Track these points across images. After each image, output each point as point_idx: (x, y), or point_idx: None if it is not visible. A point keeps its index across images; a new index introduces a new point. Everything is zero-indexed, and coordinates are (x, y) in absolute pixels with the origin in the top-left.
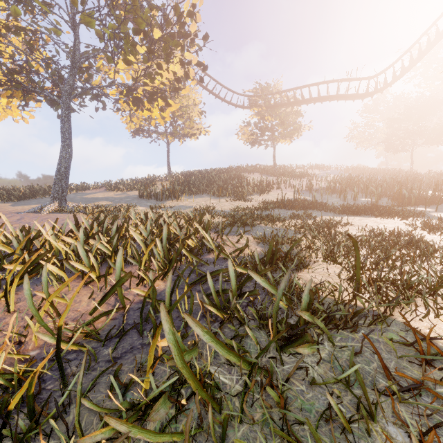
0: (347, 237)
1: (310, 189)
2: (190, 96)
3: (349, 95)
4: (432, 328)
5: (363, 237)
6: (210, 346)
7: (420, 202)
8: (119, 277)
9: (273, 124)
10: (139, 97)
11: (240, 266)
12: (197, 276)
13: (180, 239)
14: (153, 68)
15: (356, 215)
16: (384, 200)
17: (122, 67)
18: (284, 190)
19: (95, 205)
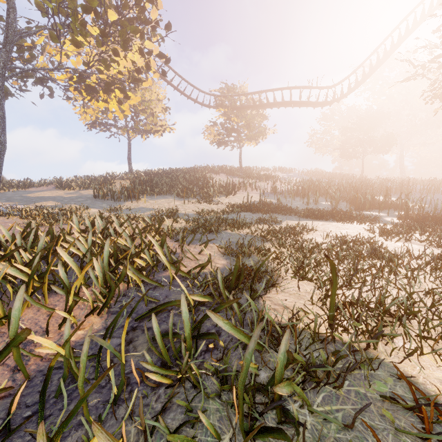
0: (314, 246)
1: (275, 192)
2: (154, 90)
3: (310, 102)
4: (440, 394)
5: (330, 246)
6: (147, 439)
7: (373, 207)
8: (15, 331)
9: (239, 126)
10: (93, 86)
11: (199, 294)
12: (147, 305)
13: (127, 257)
14: (108, 54)
15: (319, 220)
16: (342, 204)
17: (70, 49)
18: (250, 192)
19: (36, 206)
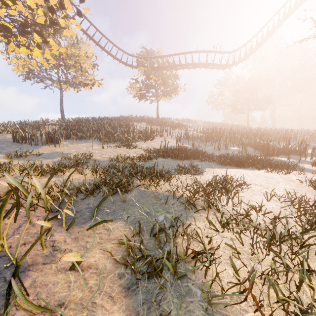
0: (286, 232)
1: (189, 137)
2: (83, 49)
3: (215, 64)
4: None
5: None
6: None
7: (279, 152)
8: None
9: (156, 83)
10: (6, 26)
11: None
12: None
13: None
14: None
15: (239, 167)
16: (248, 149)
17: None
18: (166, 137)
19: None
